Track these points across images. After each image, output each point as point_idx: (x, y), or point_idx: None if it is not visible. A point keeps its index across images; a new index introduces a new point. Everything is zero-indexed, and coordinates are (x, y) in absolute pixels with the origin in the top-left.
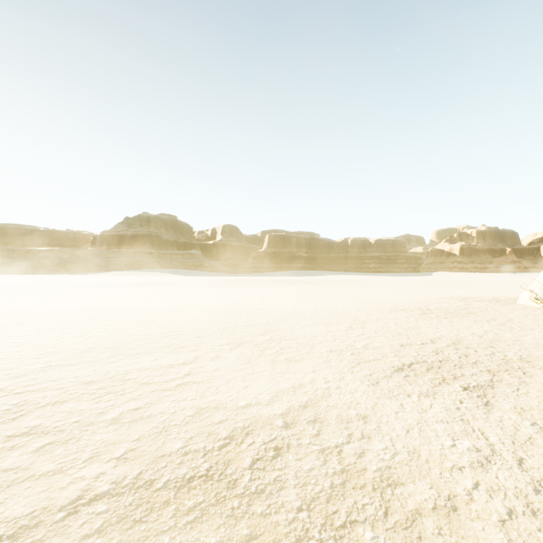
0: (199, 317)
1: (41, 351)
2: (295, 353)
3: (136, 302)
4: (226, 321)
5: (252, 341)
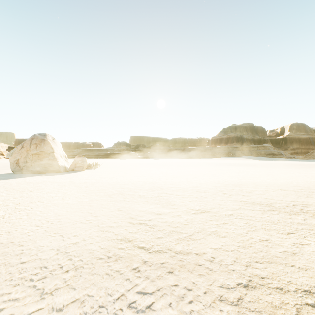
0: (267, 180)
1: (215, 182)
2: (314, 196)
3: (235, 172)
4: (281, 183)
5: (292, 190)
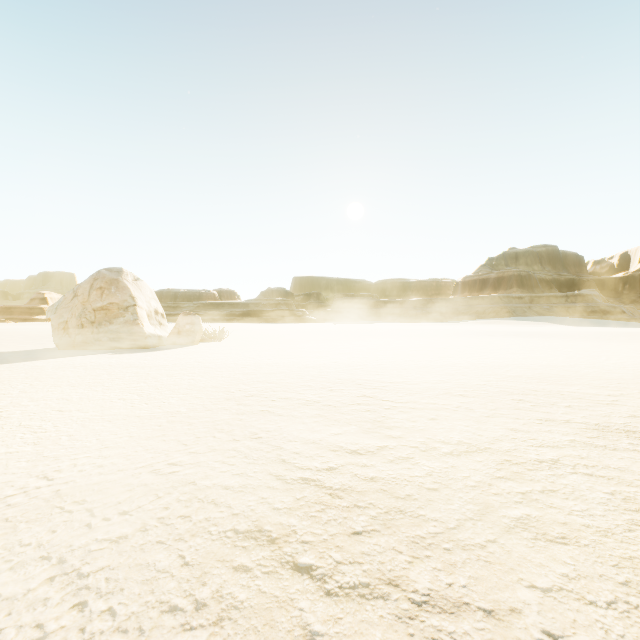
0: (614, 370)
1: (484, 372)
2: None
3: (526, 351)
4: None
5: None
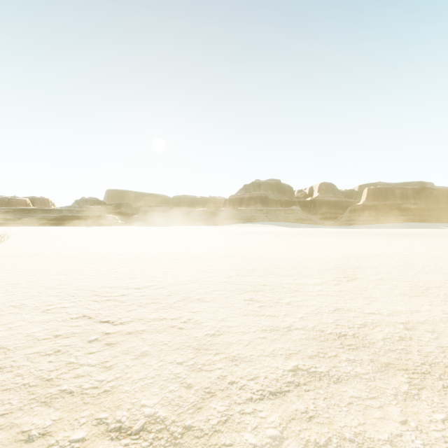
0: (313, 258)
1: (229, 267)
2: (409, 291)
3: (262, 245)
4: (336, 263)
5: (364, 278)
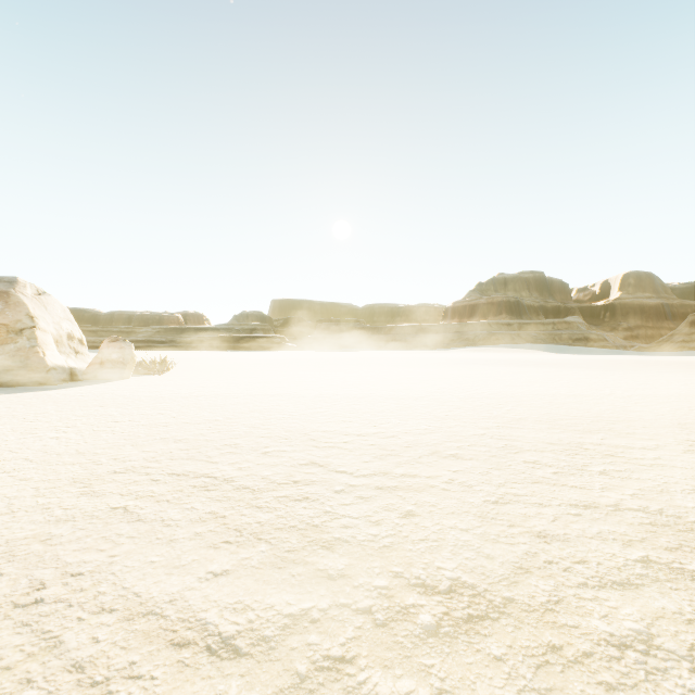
0: (627, 406)
1: (480, 414)
2: None
3: (523, 382)
4: (677, 416)
5: None
